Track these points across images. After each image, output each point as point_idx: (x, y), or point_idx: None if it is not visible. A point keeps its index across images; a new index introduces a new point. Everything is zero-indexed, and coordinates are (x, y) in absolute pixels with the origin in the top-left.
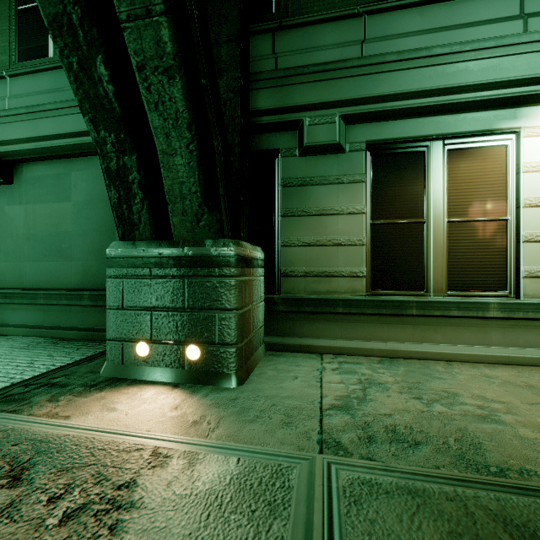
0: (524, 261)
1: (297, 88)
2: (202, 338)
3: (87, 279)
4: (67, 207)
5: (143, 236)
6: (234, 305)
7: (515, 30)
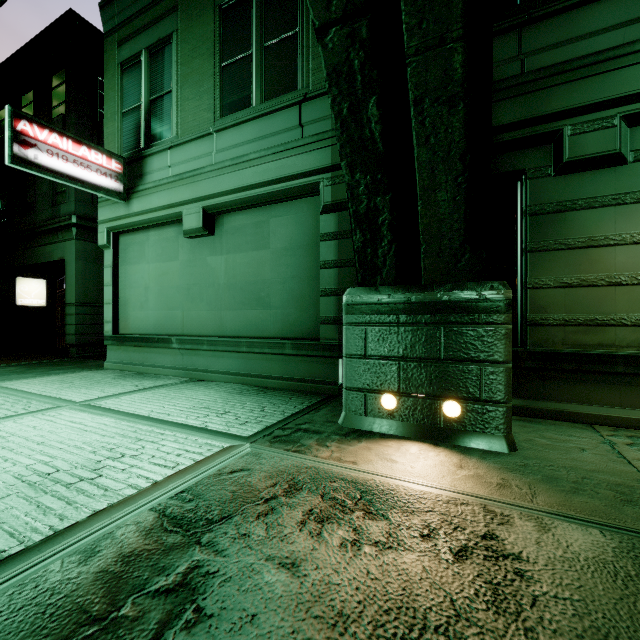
0: None
1: (553, 91)
2: (464, 394)
3: (286, 328)
4: (265, 254)
5: (385, 281)
6: (505, 358)
7: None
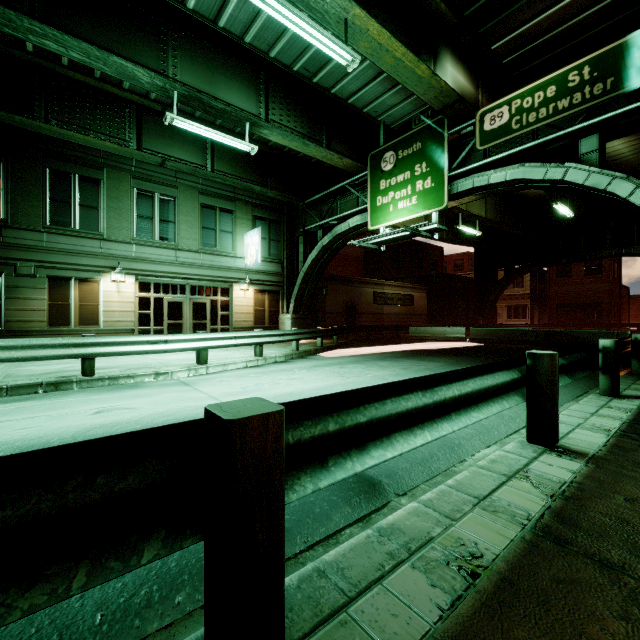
0: (103, 317)
1: (14, 251)
2: None
3: None
4: None
5: None
6: None
7: (99, 251)
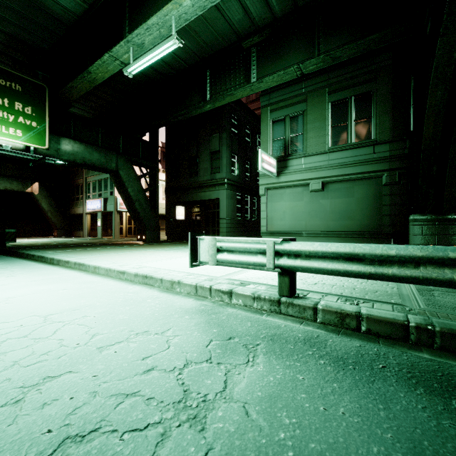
0: None
1: None
2: None
3: (362, 228)
4: (352, 199)
5: (428, 212)
6: None
7: None
